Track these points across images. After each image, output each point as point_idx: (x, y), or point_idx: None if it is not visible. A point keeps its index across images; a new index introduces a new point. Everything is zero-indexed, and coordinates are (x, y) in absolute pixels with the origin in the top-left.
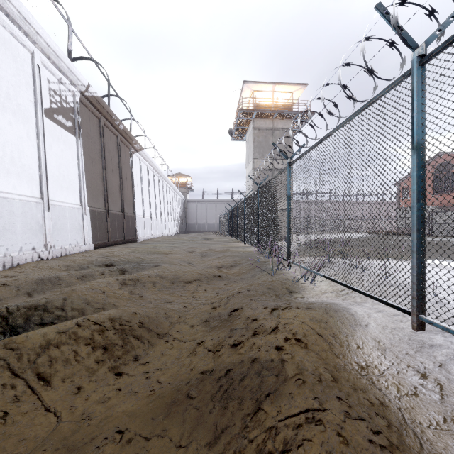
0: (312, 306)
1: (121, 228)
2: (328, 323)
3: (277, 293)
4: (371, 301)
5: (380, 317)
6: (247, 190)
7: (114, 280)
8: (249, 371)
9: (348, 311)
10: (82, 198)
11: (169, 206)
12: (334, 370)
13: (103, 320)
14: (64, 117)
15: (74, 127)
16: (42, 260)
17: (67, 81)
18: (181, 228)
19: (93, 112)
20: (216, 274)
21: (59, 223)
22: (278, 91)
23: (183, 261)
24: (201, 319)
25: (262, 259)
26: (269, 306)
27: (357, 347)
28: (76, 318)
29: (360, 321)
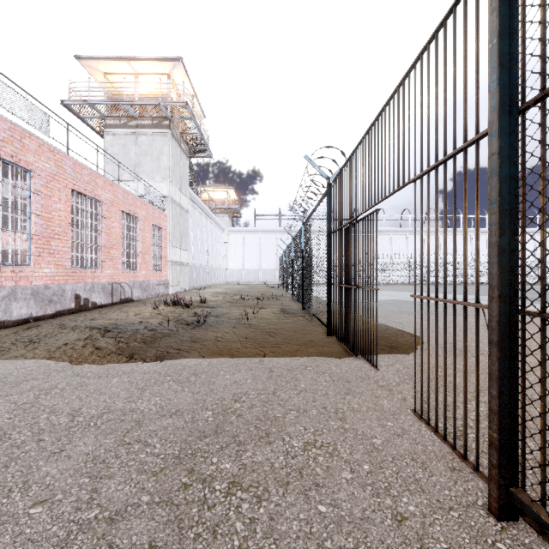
0: None
1: None
2: None
3: None
4: None
5: None
6: None
7: None
8: None
9: None
10: None
11: None
12: None
13: None
14: None
15: None
16: None
17: None
18: None
19: None
20: None
21: None
22: None
23: None
24: None
25: None
26: None
27: None
28: None
29: None
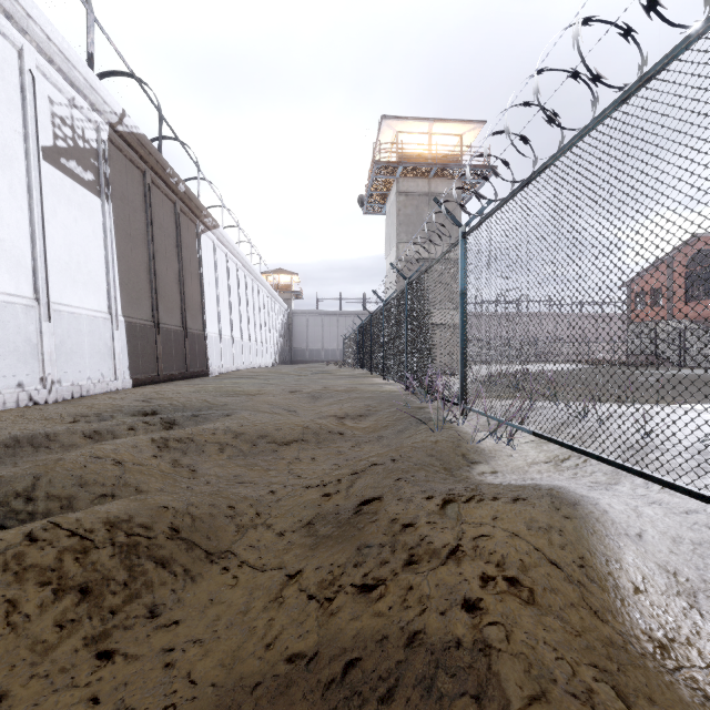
0: (523, 493)
1: (181, 353)
2: (564, 533)
3: (446, 465)
4: (628, 480)
5: (660, 516)
6: (387, 294)
7: (147, 440)
8: (402, 674)
9: (596, 505)
10: (112, 301)
11: (263, 321)
12: (613, 669)
13: (92, 527)
14: (80, 164)
15: (97, 182)
16: (36, 405)
17: (86, 104)
18: (283, 355)
19: (133, 160)
20: (335, 429)
21: (68, 342)
22: (438, 134)
23: (278, 407)
24: (301, 519)
25: (415, 404)
26: (437, 495)
27: (634, 589)
28: (31, 523)
29: (625, 527)
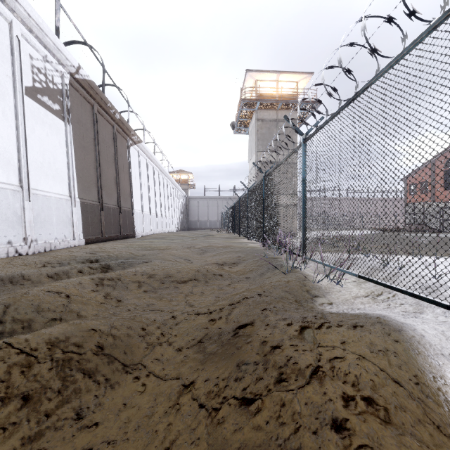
0: (359, 321)
1: (117, 222)
2: (397, 354)
3: (296, 298)
4: (430, 310)
5: None
6: (249, 185)
7: (88, 280)
8: None
9: (414, 330)
10: (71, 188)
11: (170, 203)
12: None
13: (36, 346)
14: (51, 99)
15: (62, 111)
16: (20, 256)
17: (54, 59)
18: (183, 225)
19: (86, 97)
20: (217, 272)
21: (42, 214)
22: (282, 81)
23: (179, 257)
24: (193, 338)
25: (270, 256)
26: (295, 322)
27: None
28: None
29: (440, 348)
